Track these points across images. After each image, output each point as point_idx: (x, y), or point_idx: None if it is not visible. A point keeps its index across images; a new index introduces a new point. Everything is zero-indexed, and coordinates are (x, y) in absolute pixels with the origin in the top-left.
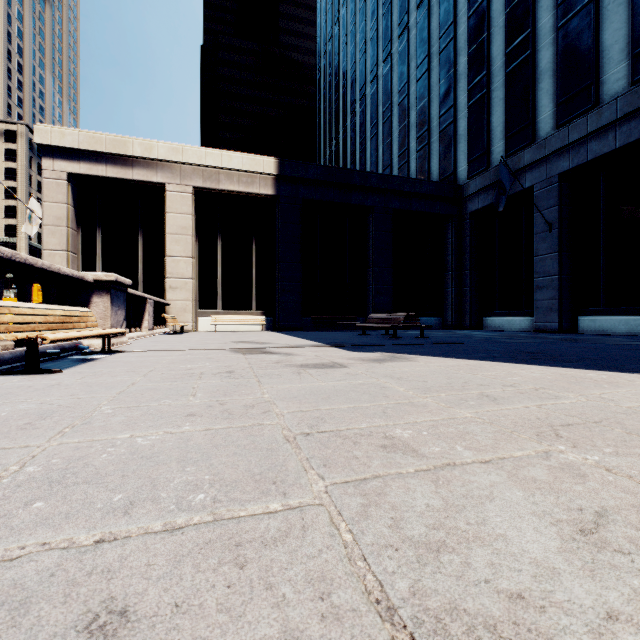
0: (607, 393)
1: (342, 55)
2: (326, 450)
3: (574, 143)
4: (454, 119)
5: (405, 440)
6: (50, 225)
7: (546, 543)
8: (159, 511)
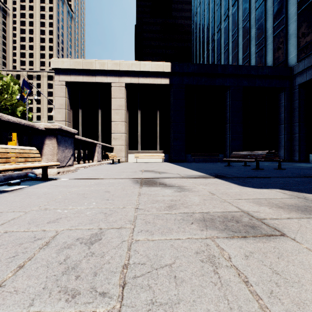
0: None
1: (206, 11)
2: None
3: None
4: (285, 25)
5: None
6: (58, 108)
7: None
8: None
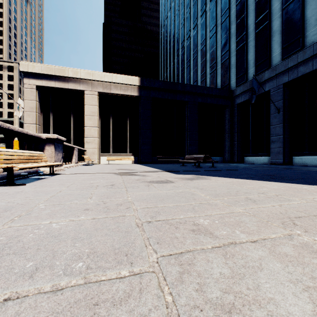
0: (316, 198)
1: (172, 26)
2: (159, 232)
3: (291, 68)
4: (229, 57)
5: (205, 226)
6: (27, 111)
7: (303, 306)
8: (51, 275)
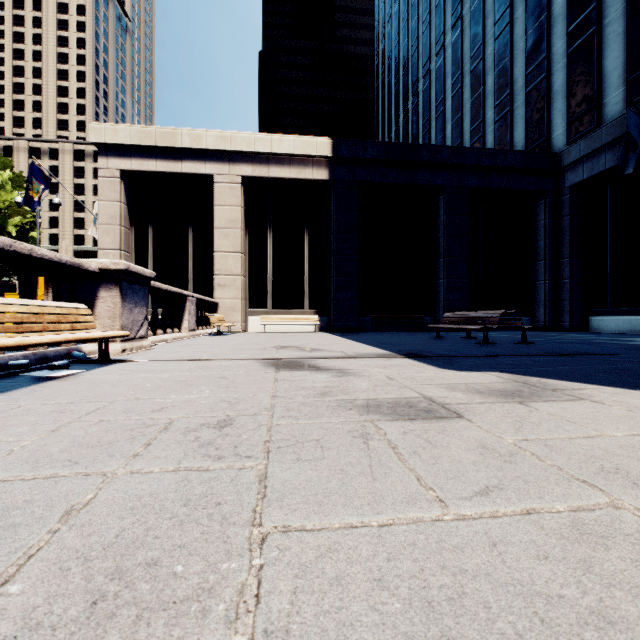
0: None
1: (402, 33)
2: None
3: None
4: (547, 74)
5: None
6: (104, 224)
7: None
8: None
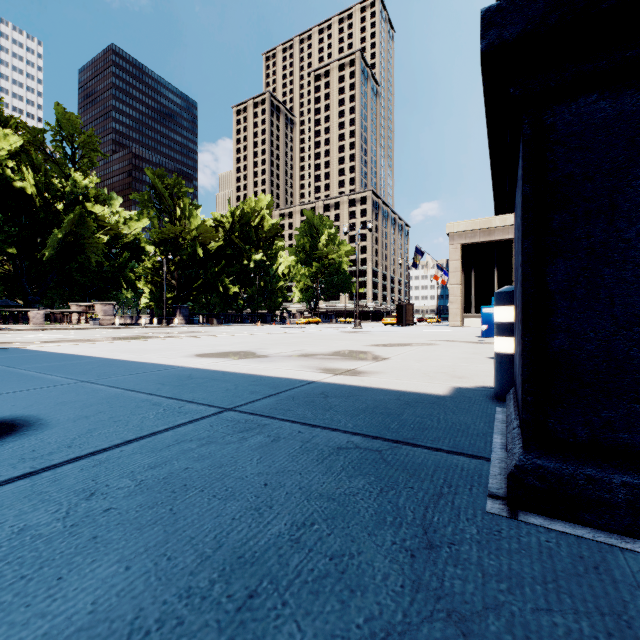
0: None
1: None
2: None
3: None
4: None
5: None
6: (452, 272)
7: None
8: None
